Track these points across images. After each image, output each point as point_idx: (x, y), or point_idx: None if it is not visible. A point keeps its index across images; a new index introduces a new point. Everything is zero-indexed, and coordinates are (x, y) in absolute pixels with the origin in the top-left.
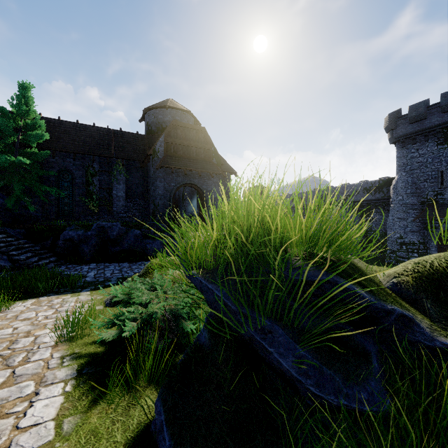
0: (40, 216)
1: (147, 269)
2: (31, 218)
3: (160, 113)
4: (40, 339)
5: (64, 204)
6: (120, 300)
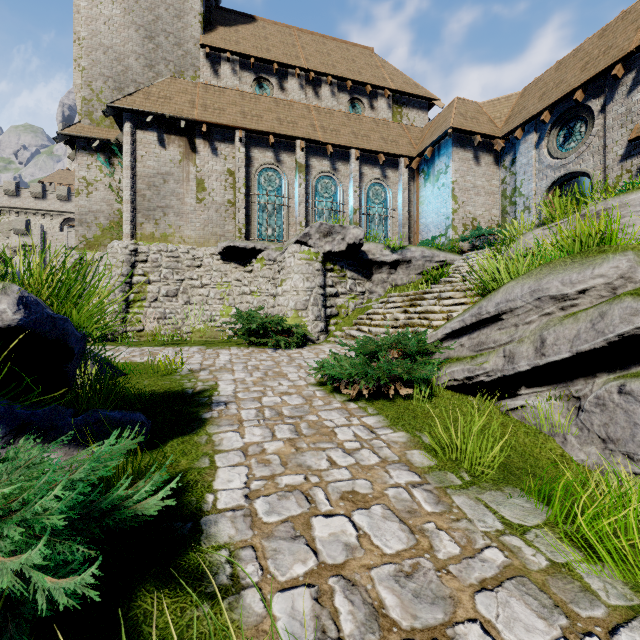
0: None
1: None
2: None
3: None
4: None
5: None
6: None
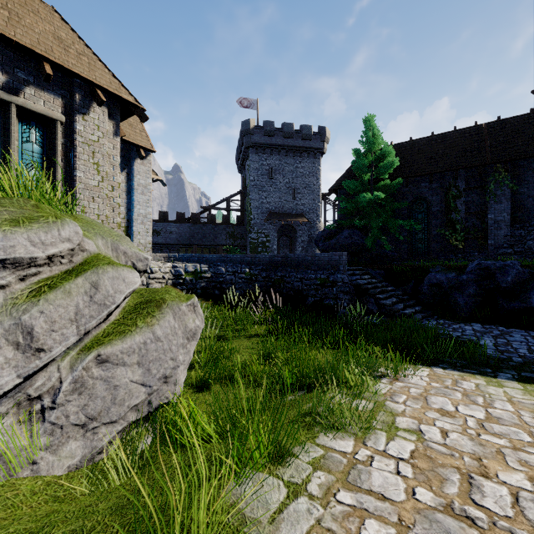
0: (395, 256)
1: None
2: (387, 258)
3: None
4: (533, 512)
5: (417, 241)
6: None
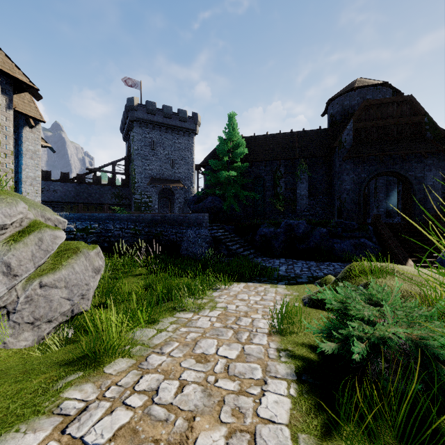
0: (242, 216)
1: (346, 272)
2: (237, 218)
3: (346, 98)
4: (256, 323)
5: (257, 206)
6: (318, 302)
